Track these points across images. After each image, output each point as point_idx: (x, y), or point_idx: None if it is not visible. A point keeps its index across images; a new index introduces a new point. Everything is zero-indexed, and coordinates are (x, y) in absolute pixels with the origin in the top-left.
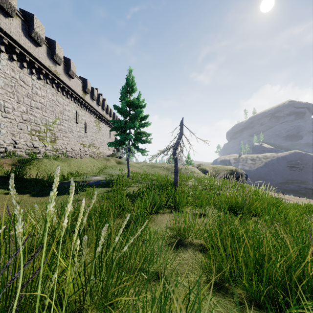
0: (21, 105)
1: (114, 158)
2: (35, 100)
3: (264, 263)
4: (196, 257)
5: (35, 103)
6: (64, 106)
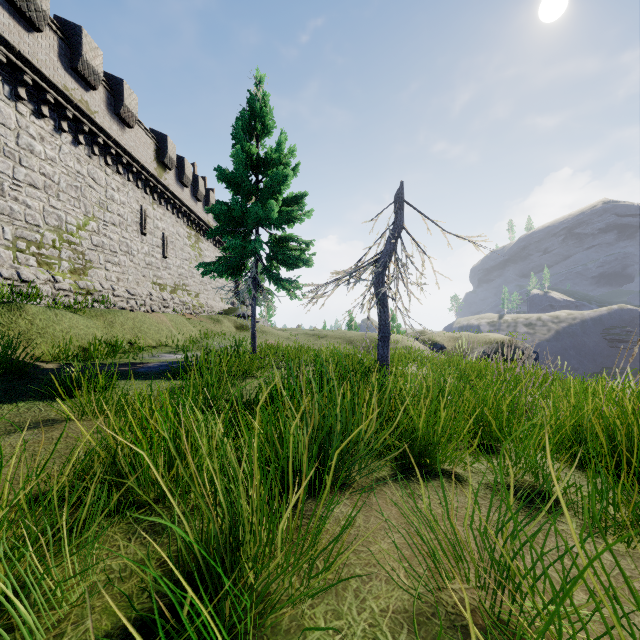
0: None
1: (232, 317)
2: (27, 164)
3: None
4: None
5: (27, 174)
6: (110, 192)
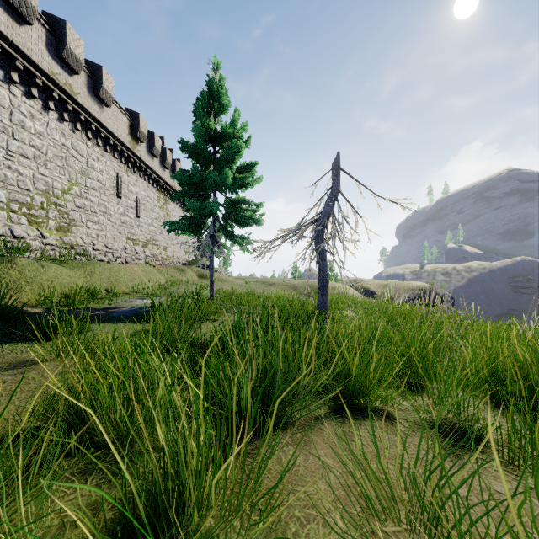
0: None
1: (194, 267)
2: (19, 138)
3: None
4: None
5: (19, 146)
6: (91, 161)
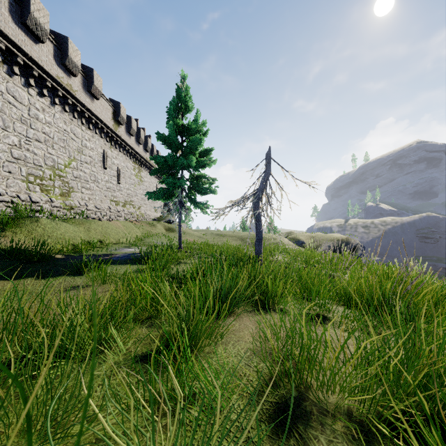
0: (10, 135)
1: (162, 222)
2: (34, 127)
3: None
4: None
5: (34, 133)
6: (84, 142)
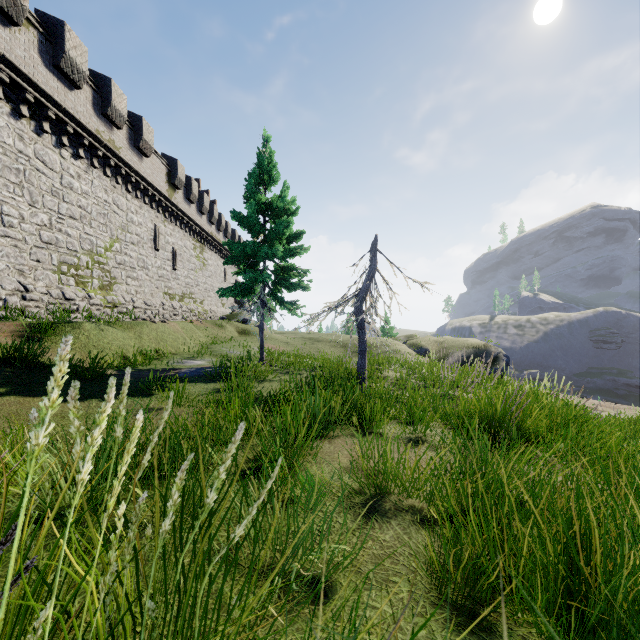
0: (39, 212)
1: (234, 322)
2: (68, 200)
3: (579, 560)
4: (412, 539)
5: (68, 208)
6: (130, 215)
